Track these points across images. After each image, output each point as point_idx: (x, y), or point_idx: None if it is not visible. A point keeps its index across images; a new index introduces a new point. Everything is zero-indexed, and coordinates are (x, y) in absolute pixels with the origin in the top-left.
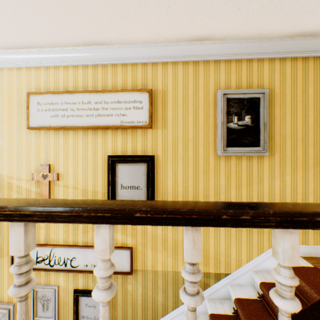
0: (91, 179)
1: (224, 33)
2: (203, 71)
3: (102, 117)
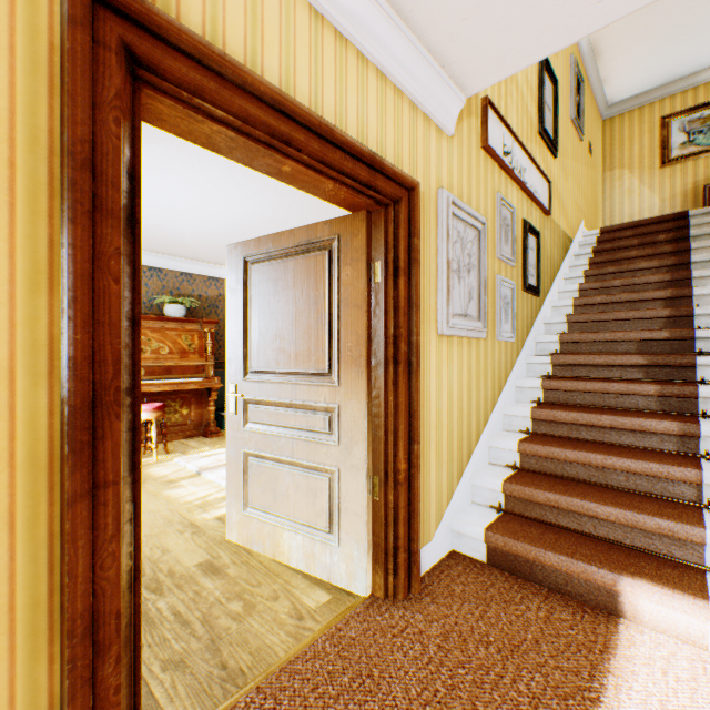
0: (529, 67)
1: None
2: None
3: None
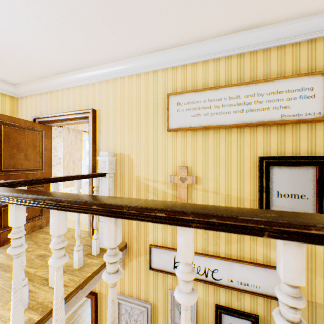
0: (235, 184)
1: None
2: None
3: (254, 112)
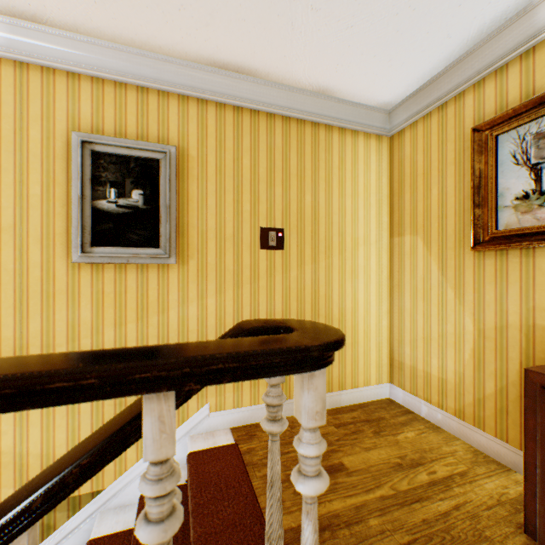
0: None
1: (68, 18)
2: (40, 86)
3: None
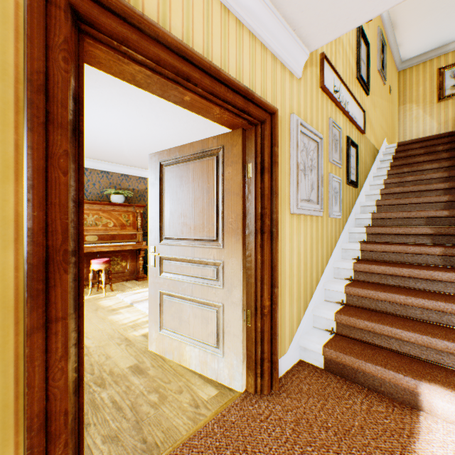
0: (351, 34)
1: None
2: None
3: None
